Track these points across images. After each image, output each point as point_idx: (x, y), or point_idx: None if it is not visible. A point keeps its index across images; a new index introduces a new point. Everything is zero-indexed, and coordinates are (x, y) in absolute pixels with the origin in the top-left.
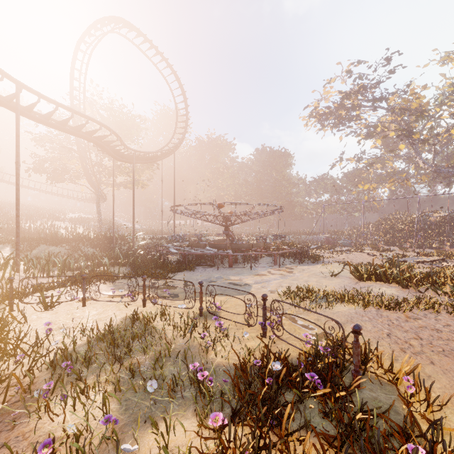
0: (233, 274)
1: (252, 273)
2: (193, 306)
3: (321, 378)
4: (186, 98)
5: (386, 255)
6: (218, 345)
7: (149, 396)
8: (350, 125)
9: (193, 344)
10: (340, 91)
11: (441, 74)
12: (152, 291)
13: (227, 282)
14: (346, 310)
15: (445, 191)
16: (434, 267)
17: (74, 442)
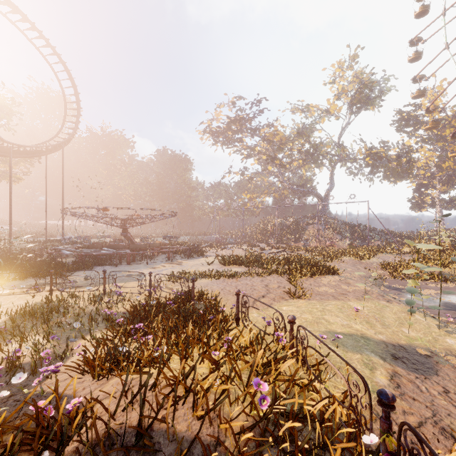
0: (131, 269)
1: (147, 267)
2: (98, 288)
3: (175, 304)
4: (78, 93)
5: (253, 249)
6: (119, 305)
7: (74, 332)
8: (236, 145)
9: (101, 308)
10: (228, 116)
11: (293, 120)
12: (59, 282)
13: (125, 275)
14: (206, 281)
15: (298, 202)
16: (276, 255)
17: (29, 355)
